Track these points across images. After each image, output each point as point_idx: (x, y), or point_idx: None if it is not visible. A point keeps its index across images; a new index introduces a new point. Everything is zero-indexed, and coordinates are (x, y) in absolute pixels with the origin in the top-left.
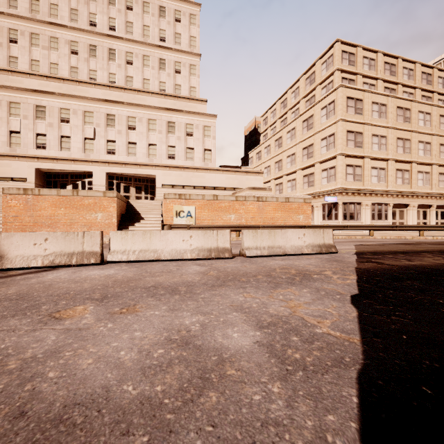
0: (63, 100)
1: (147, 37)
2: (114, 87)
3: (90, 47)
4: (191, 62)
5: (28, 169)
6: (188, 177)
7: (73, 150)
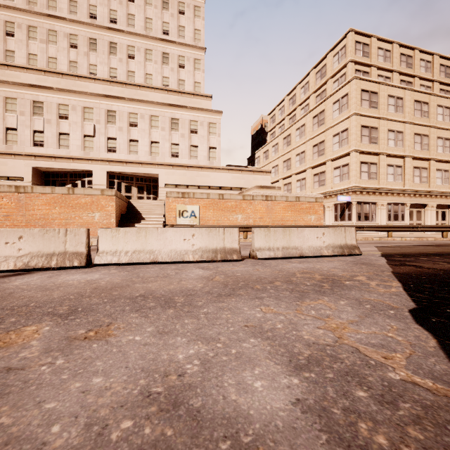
0: (61, 95)
1: (149, 30)
2: (115, 82)
3: (90, 40)
4: (196, 56)
5: (24, 168)
6: (192, 176)
7: (72, 147)
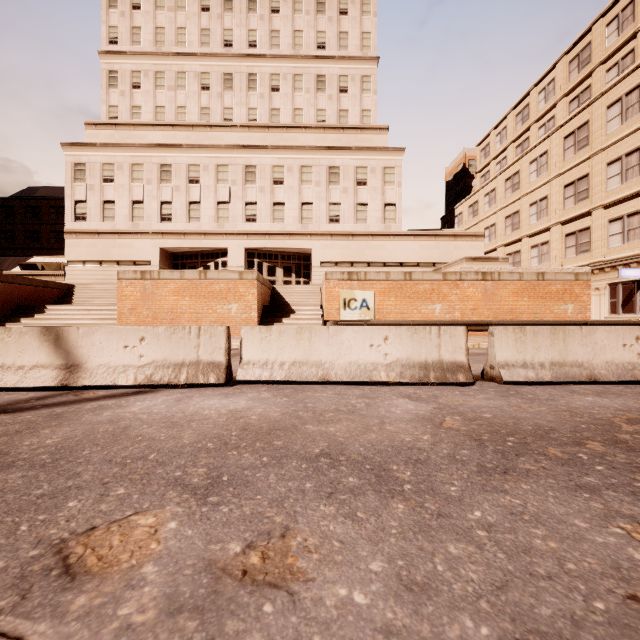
0: (191, 153)
1: (299, 47)
2: (254, 126)
3: (224, 77)
4: (364, 73)
5: (151, 249)
6: (359, 248)
7: (203, 220)
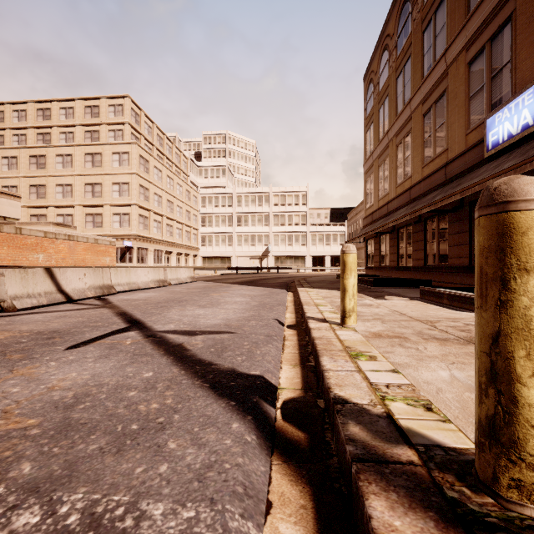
0: None
1: None
2: None
3: None
4: None
5: None
6: None
7: None
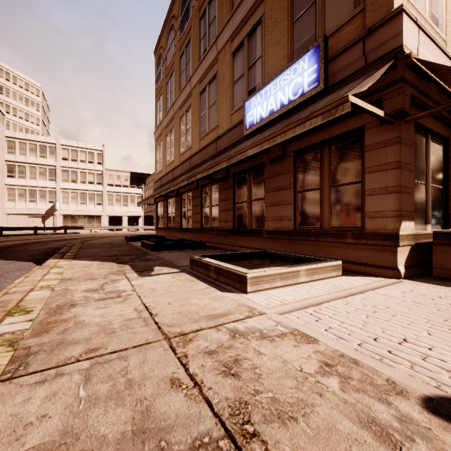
0: None
1: None
2: None
3: None
4: None
5: None
6: None
7: None
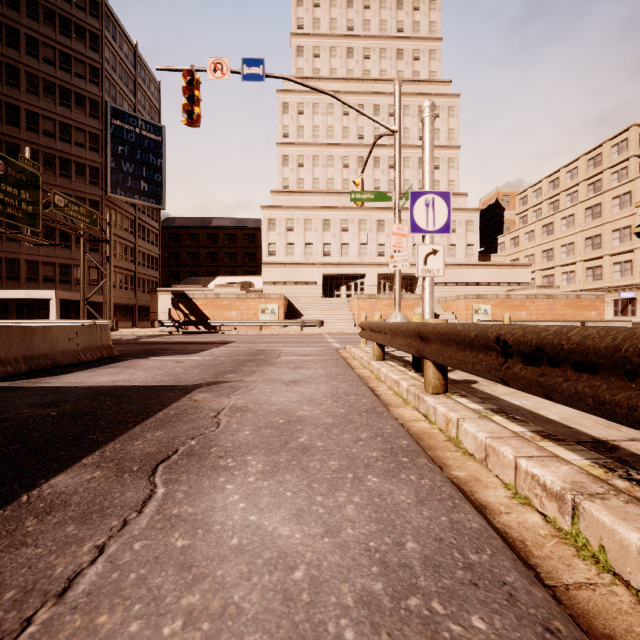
0: (343, 212)
1: (407, 139)
2: None
3: (358, 159)
4: (450, 156)
5: (317, 274)
6: (450, 274)
7: (350, 255)
